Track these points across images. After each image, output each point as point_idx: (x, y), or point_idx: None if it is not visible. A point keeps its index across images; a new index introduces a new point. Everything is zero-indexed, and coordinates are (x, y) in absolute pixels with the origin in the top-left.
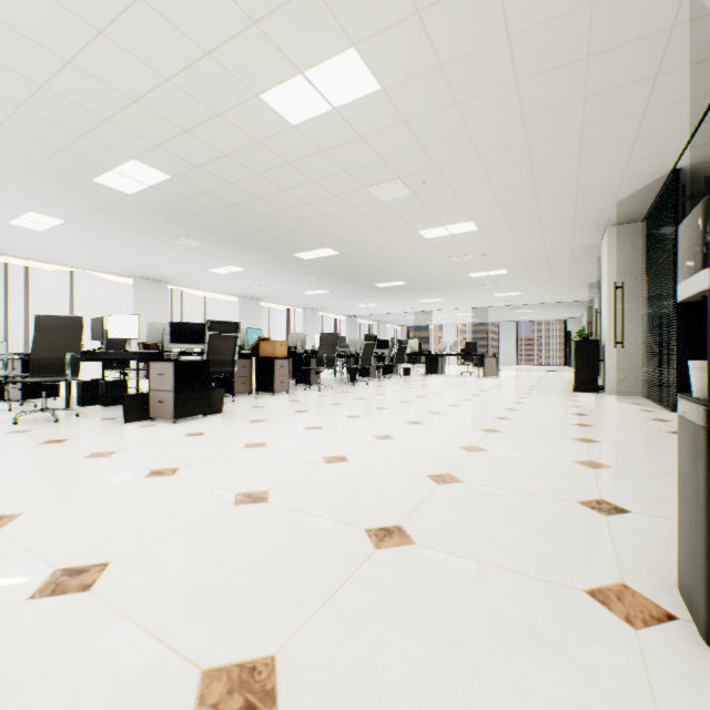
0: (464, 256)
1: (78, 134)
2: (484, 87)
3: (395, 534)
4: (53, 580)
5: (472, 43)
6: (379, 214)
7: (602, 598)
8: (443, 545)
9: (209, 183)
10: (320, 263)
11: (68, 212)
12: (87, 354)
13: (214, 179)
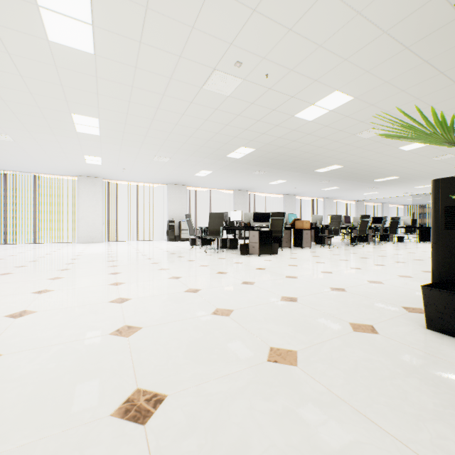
0: (445, 156)
1: (224, 143)
2: (418, 80)
3: (340, 289)
4: (244, 282)
5: (402, 70)
6: (366, 144)
7: (406, 308)
8: (356, 293)
9: (271, 148)
10: (330, 173)
11: (214, 168)
12: (224, 227)
13: (273, 146)
